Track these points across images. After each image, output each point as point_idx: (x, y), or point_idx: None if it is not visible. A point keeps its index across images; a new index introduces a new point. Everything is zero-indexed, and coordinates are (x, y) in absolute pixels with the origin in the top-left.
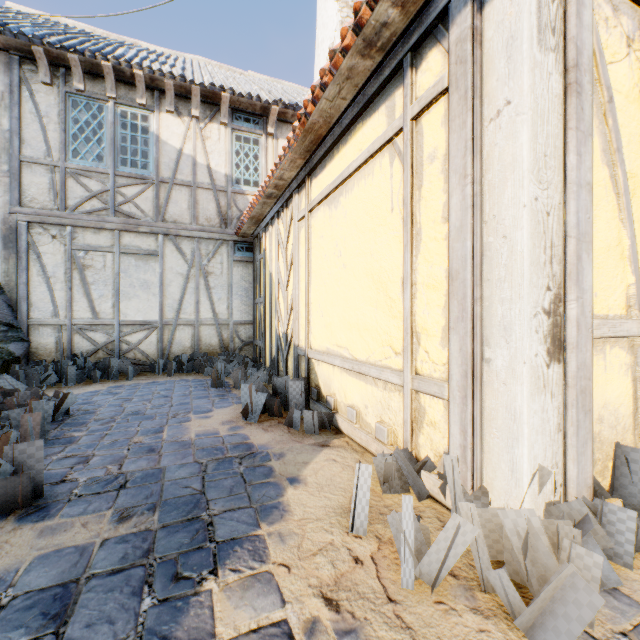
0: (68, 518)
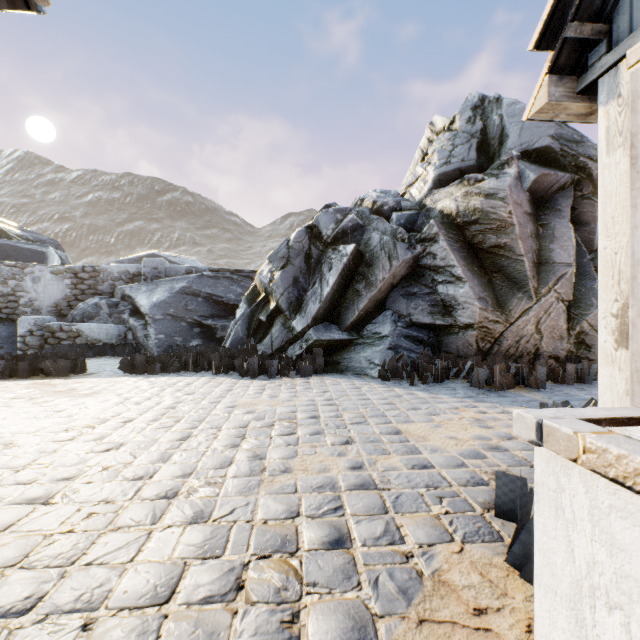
0: (536, 393)
